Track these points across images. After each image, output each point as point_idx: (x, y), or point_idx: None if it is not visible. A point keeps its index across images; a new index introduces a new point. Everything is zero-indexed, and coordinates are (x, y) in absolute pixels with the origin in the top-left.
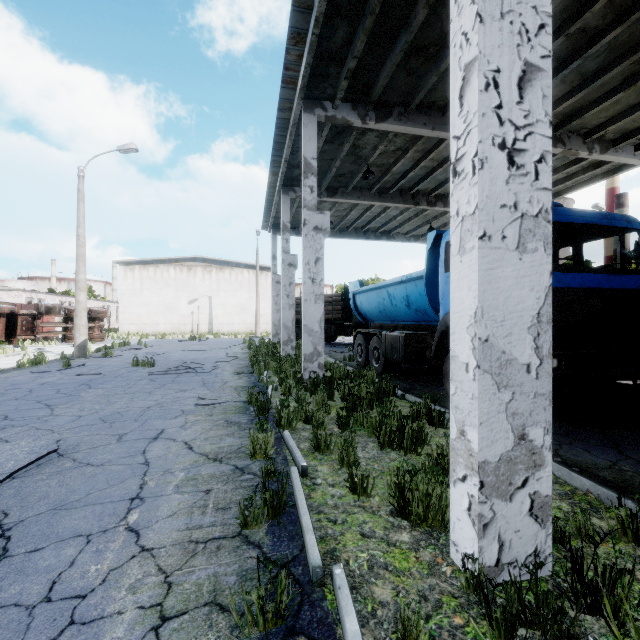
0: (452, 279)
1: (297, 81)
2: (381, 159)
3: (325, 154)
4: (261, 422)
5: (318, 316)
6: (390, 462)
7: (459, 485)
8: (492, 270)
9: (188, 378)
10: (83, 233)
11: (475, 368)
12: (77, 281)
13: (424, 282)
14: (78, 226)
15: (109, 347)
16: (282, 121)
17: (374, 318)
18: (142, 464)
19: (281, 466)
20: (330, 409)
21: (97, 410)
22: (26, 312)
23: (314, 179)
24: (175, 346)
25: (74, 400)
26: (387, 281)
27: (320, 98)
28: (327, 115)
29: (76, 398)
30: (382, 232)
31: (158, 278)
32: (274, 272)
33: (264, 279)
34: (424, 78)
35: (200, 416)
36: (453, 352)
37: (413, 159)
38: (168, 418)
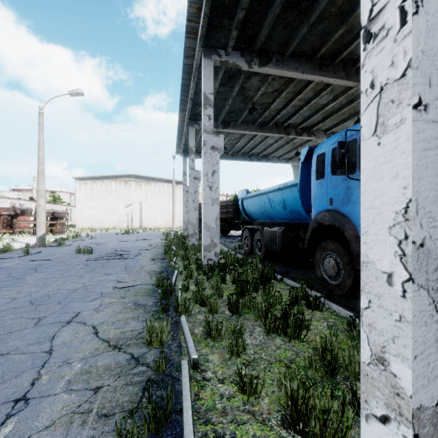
0: (363, 168)
1: (198, 31)
2: (262, 99)
3: (220, 94)
4: (163, 306)
5: (214, 216)
6: (276, 350)
7: (375, 424)
8: (429, 151)
9: (115, 263)
10: (42, 155)
11: (406, 282)
12: (38, 190)
13: (298, 188)
14: (39, 149)
15: (64, 238)
16: (187, 67)
17: (257, 217)
18: (45, 353)
19: (174, 355)
20: (222, 292)
21: (31, 292)
22: (6, 213)
23: (211, 109)
24: (113, 237)
25: (17, 283)
26: (268, 189)
27: (216, 47)
28: (221, 60)
29: (20, 281)
30: (262, 156)
31: (104, 189)
32: (184, 184)
33: (179, 190)
34: (297, 30)
35: (114, 298)
36: (365, 257)
37: (286, 99)
38: (87, 300)
